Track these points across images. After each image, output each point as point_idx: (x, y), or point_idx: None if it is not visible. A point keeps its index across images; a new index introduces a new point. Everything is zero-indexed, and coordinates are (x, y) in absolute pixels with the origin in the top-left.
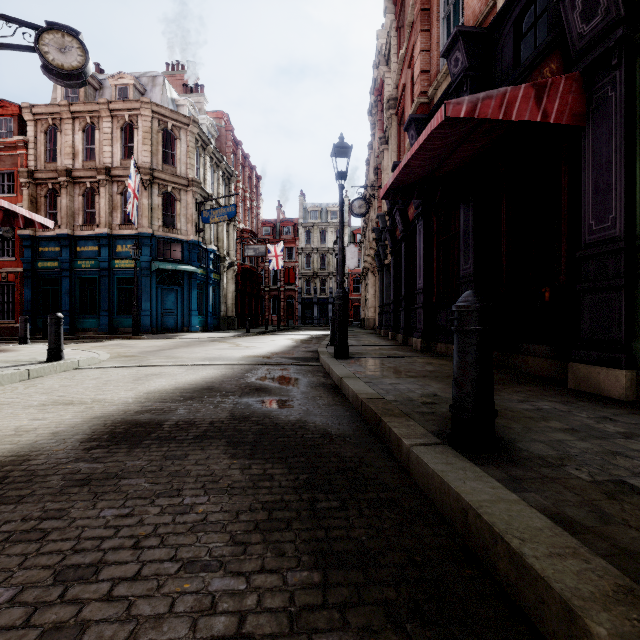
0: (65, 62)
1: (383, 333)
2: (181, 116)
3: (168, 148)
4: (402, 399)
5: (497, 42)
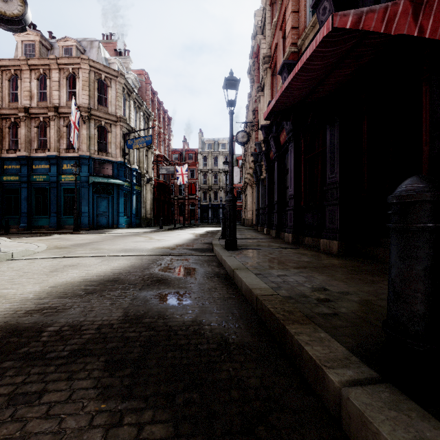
0: (7, 10)
1: (259, 229)
2: (111, 70)
3: (102, 94)
4: (296, 295)
5: None
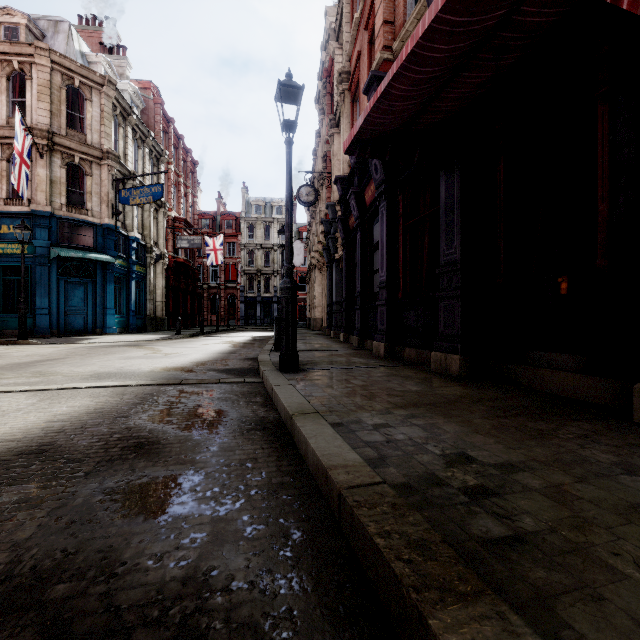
0: None
1: (333, 334)
2: (92, 73)
3: (76, 111)
4: (418, 479)
5: None
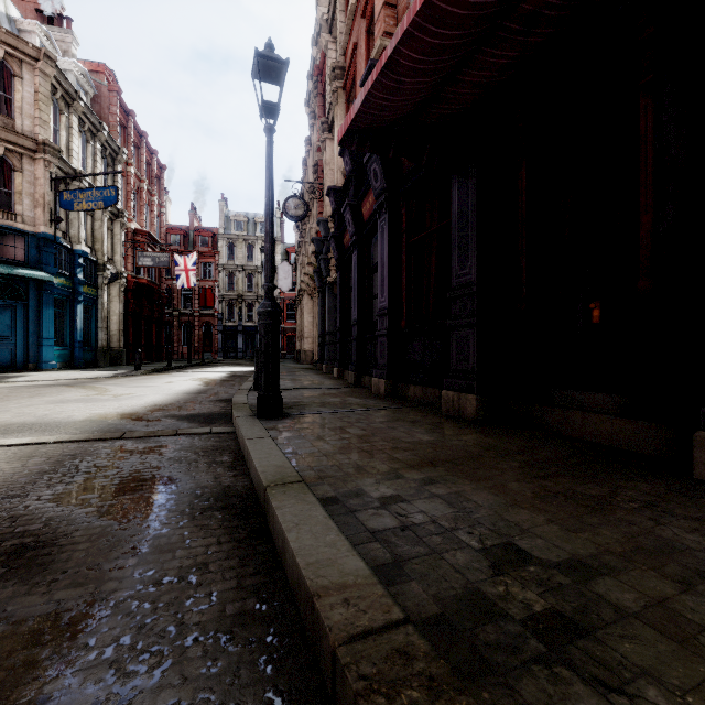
0: None
1: (325, 369)
2: (23, 43)
3: (0, 89)
4: (458, 606)
5: None
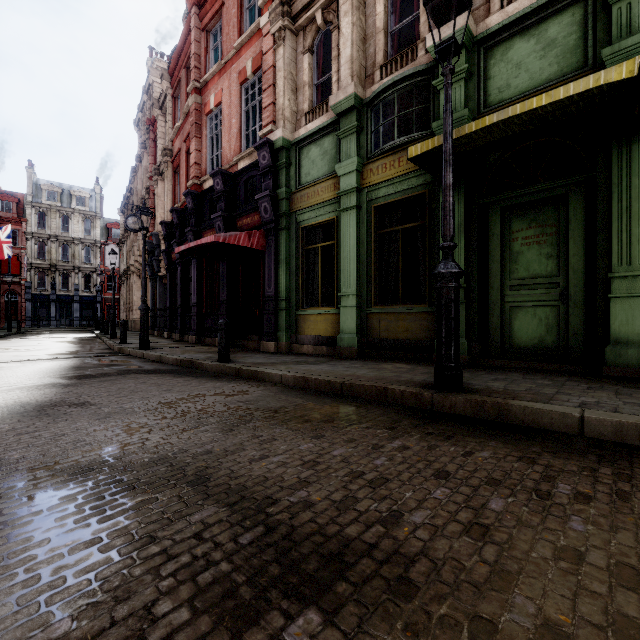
0: None
1: (157, 333)
2: None
3: None
4: (198, 358)
5: (238, 184)
